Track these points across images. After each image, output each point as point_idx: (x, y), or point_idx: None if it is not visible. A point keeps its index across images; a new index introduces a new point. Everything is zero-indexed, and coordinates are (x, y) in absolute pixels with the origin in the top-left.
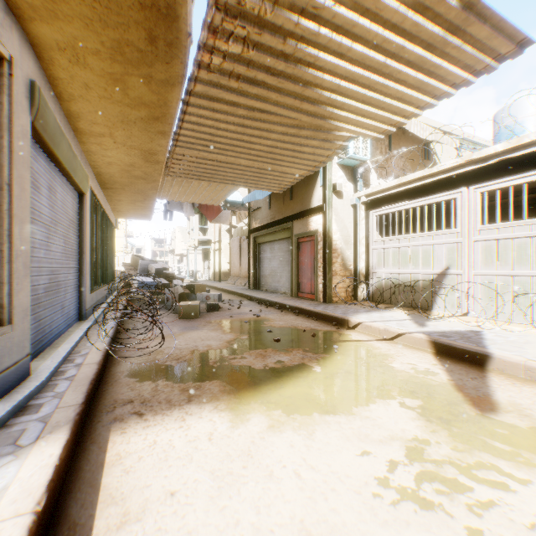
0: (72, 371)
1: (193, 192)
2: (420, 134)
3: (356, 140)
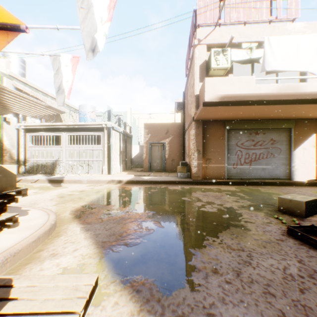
0: None
1: None
2: (51, 105)
3: None
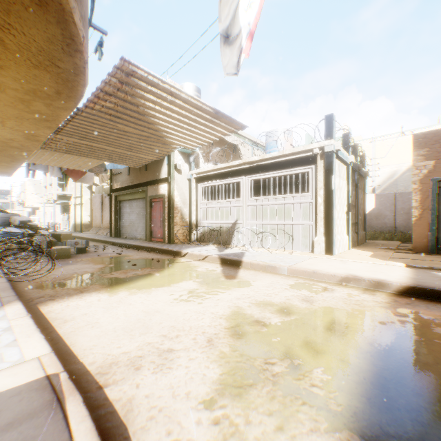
0: None
1: (64, 160)
2: (228, 139)
3: None
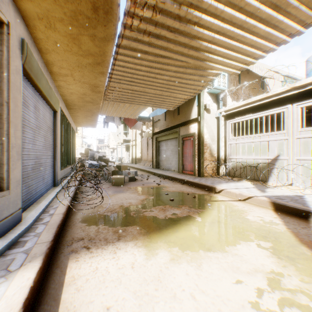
0: (47, 218)
1: (120, 110)
2: (259, 73)
3: (219, 77)
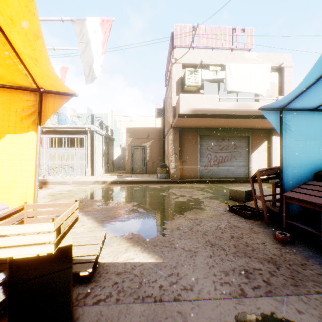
0: None
1: None
2: None
3: None
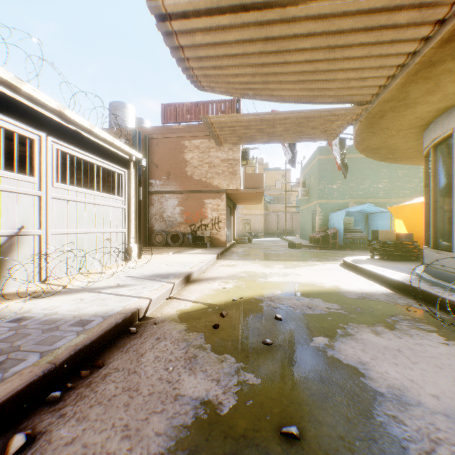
0: None
1: None
2: None
3: None
